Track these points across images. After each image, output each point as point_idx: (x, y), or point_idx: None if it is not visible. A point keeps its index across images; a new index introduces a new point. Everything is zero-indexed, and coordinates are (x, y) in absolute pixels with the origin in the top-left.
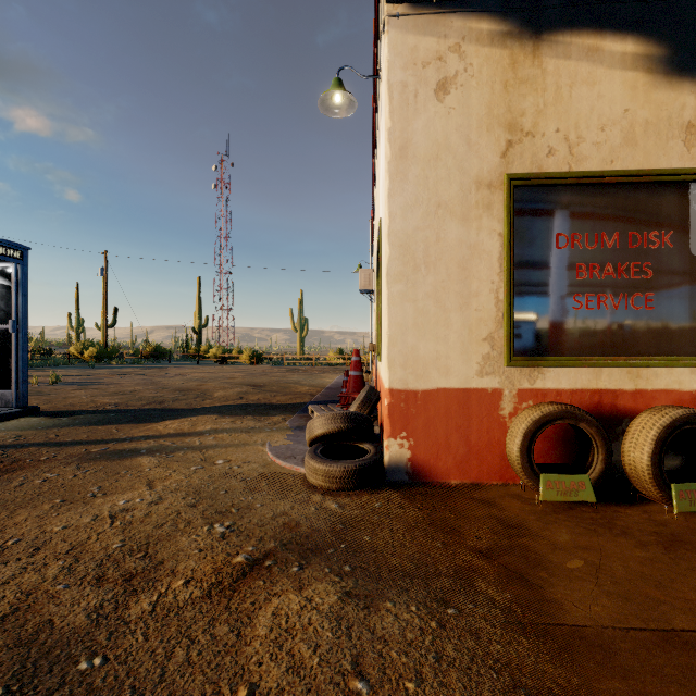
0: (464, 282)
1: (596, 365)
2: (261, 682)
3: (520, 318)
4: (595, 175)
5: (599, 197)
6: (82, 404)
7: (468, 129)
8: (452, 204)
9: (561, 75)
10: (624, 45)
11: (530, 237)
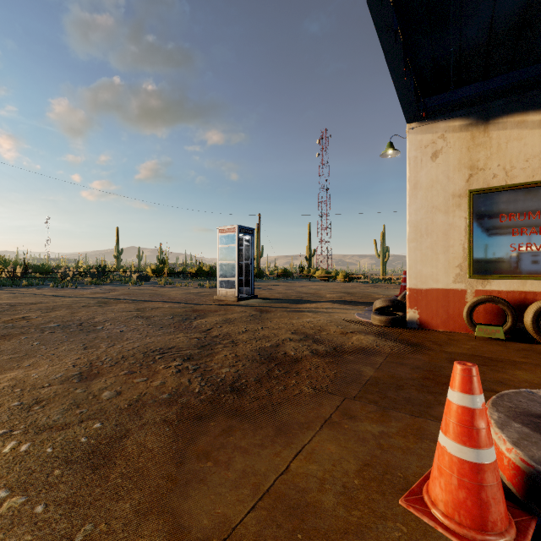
0: (446, 241)
1: (522, 279)
2: (354, 343)
3: (478, 256)
4: (521, 185)
5: (527, 194)
6: (269, 296)
7: (448, 172)
8: (440, 206)
9: (501, 138)
10: None
11: (483, 217)
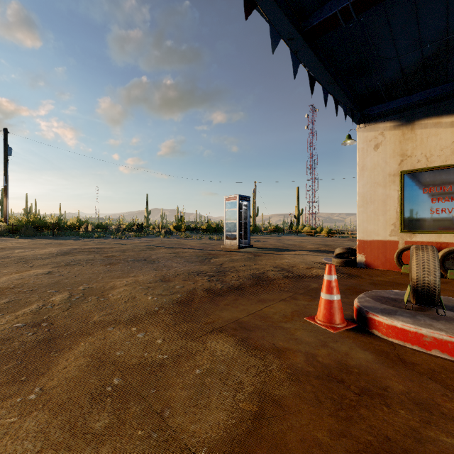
0: (384, 206)
1: (437, 233)
2: (313, 273)
3: (407, 217)
4: (437, 167)
5: (442, 173)
6: (261, 246)
7: (385, 158)
8: (380, 182)
9: (423, 134)
10: (452, 118)
11: (411, 190)
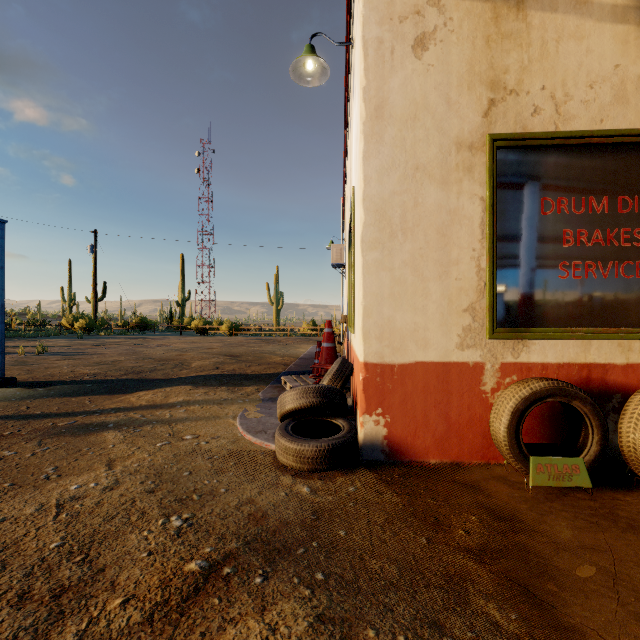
0: (444, 249)
1: (585, 338)
2: None
3: (502, 287)
4: (584, 135)
5: (587, 159)
6: (61, 374)
7: (447, 88)
8: (431, 167)
9: (547, 29)
10: None
11: (513, 202)
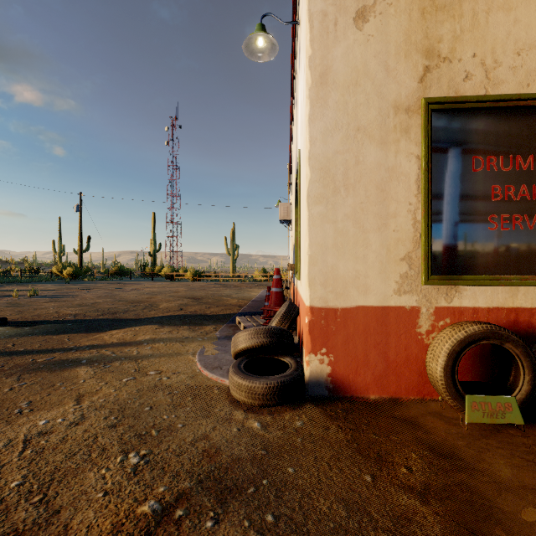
0: (383, 203)
1: (513, 284)
2: None
3: (436, 238)
4: (512, 98)
5: (514, 120)
6: (47, 314)
7: (386, 56)
8: (371, 129)
9: (478, 1)
10: None
11: (446, 160)
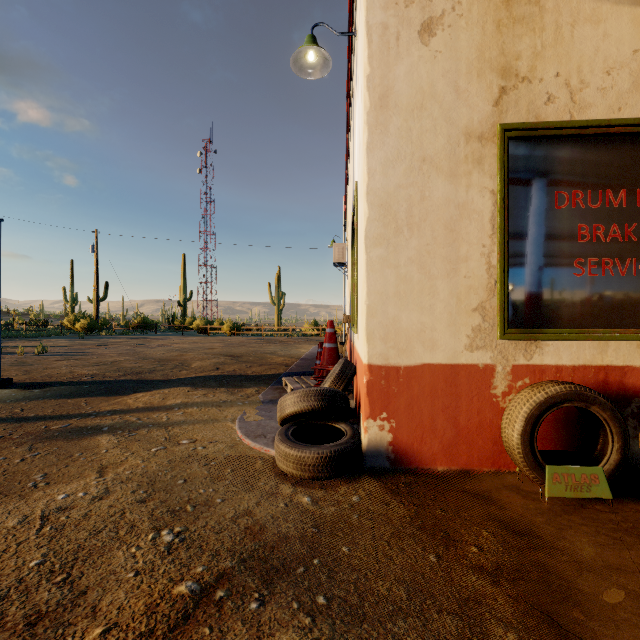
0: (452, 245)
1: (602, 339)
2: None
3: (514, 285)
4: (600, 124)
5: (604, 150)
6: (59, 374)
7: (456, 75)
8: (439, 159)
9: (562, 13)
10: None
11: (525, 195)
